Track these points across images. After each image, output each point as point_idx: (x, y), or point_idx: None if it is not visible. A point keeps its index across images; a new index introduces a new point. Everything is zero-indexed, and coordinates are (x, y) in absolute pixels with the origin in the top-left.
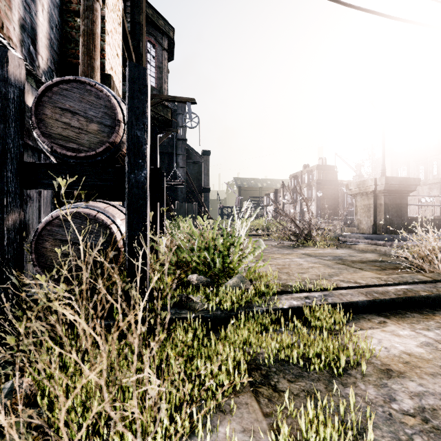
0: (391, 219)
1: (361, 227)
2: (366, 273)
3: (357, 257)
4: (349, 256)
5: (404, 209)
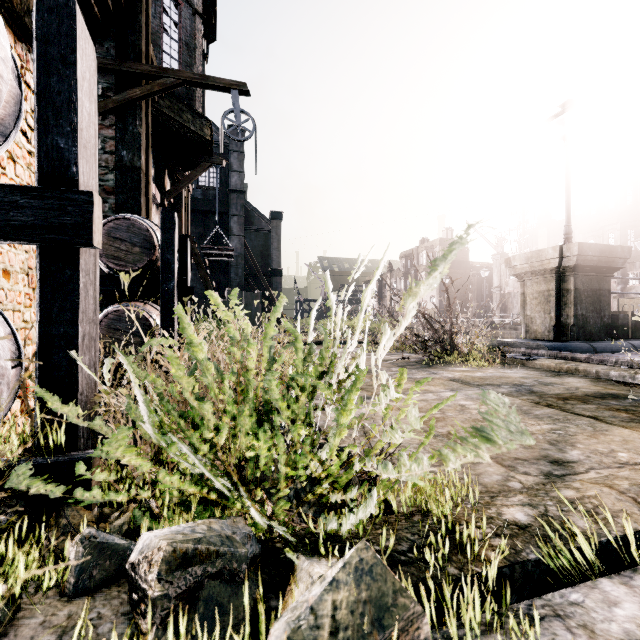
0: (584, 315)
1: (533, 328)
2: (623, 432)
3: (558, 386)
4: (540, 384)
5: (604, 298)
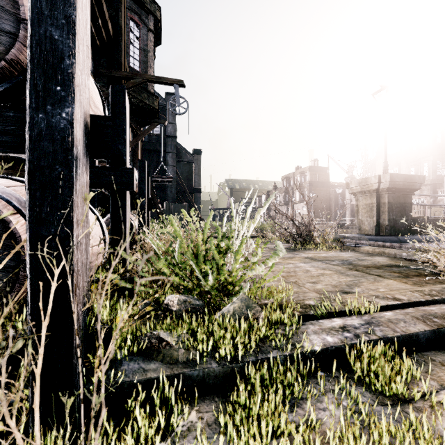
0: (394, 219)
1: (363, 227)
2: (389, 281)
3: (368, 261)
4: (358, 260)
5: (408, 208)
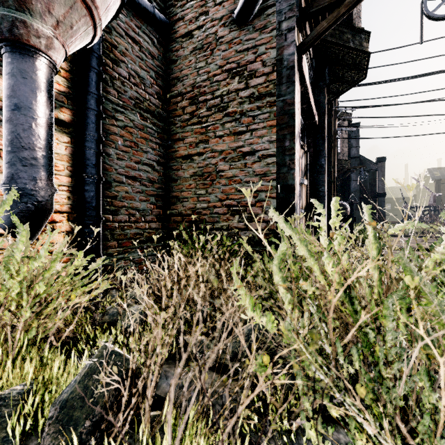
0: None
1: None
2: None
3: None
4: None
5: None
